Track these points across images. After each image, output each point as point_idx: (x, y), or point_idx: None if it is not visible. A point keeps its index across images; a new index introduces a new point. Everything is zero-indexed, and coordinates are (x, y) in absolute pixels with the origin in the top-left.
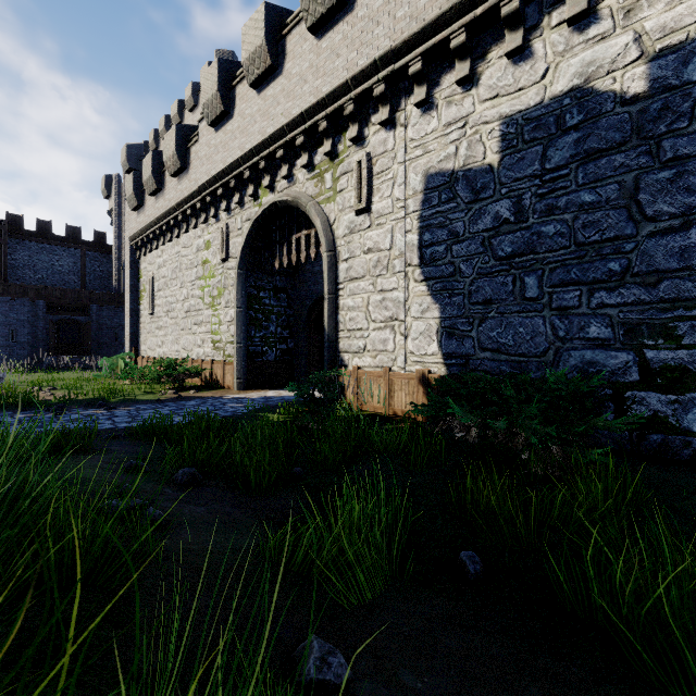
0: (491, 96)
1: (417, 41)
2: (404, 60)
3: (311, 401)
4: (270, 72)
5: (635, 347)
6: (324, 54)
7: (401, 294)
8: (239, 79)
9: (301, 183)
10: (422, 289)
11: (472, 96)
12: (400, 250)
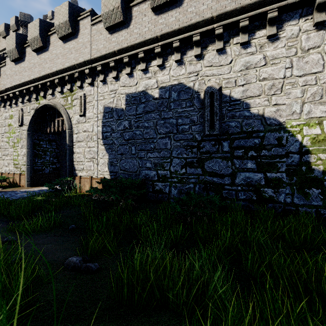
0: (123, 85)
1: (99, 59)
2: (95, 64)
3: (55, 190)
4: (42, 48)
5: (156, 170)
6: (66, 50)
7: (96, 149)
8: (28, 45)
9: (58, 98)
10: (103, 148)
11: (118, 83)
12: (96, 133)
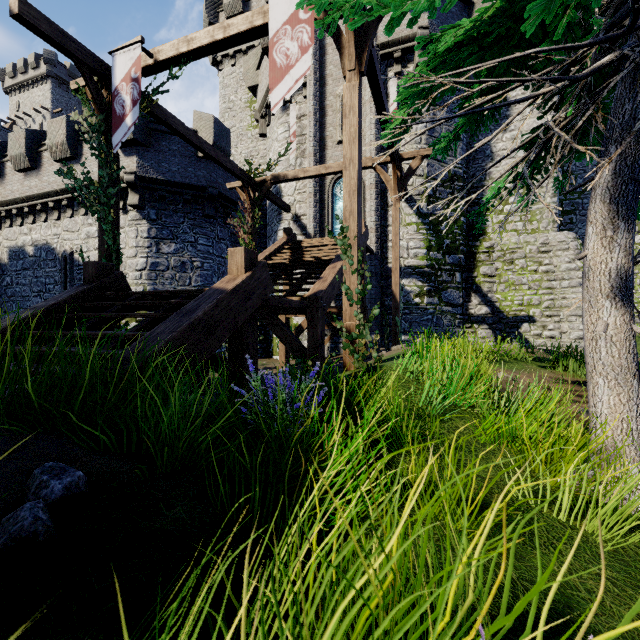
0: (6, 238)
1: None
2: None
3: None
4: None
5: None
6: None
7: None
8: None
9: None
10: None
11: (2, 236)
12: None
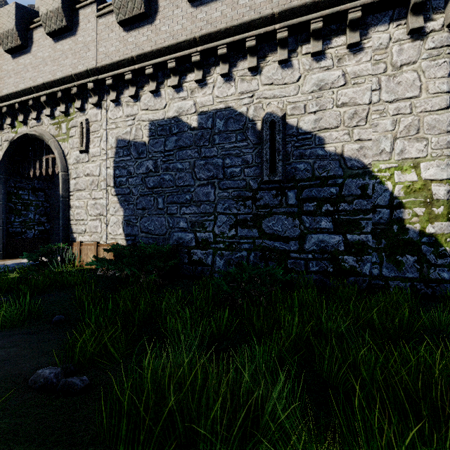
0: (145, 108)
1: (109, 68)
2: (103, 75)
3: (39, 263)
4: (21, 48)
5: (194, 231)
6: (58, 53)
7: (105, 201)
8: None
9: (46, 125)
10: (115, 200)
11: (137, 105)
12: (104, 177)
